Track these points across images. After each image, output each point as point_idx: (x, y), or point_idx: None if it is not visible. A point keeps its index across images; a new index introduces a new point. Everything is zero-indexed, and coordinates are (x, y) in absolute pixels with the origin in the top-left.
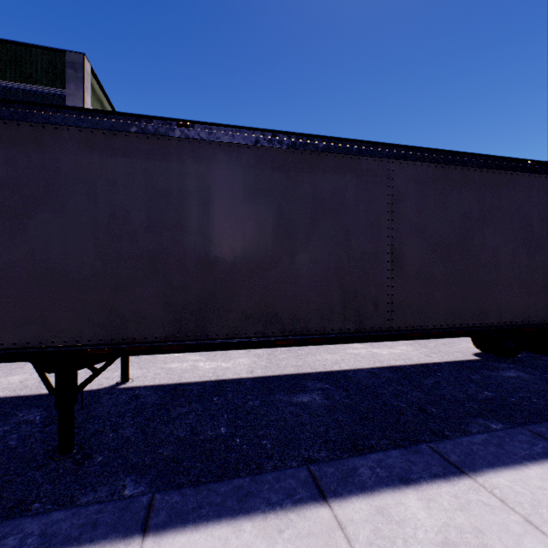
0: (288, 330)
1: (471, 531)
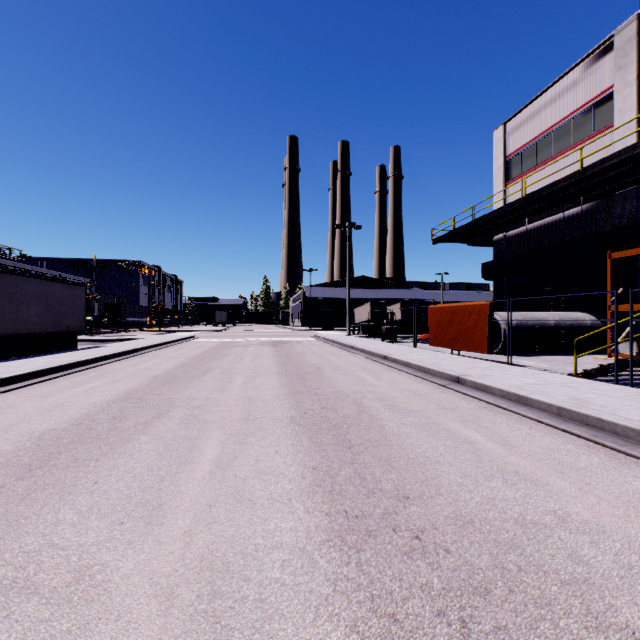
0: None
1: (4, 364)
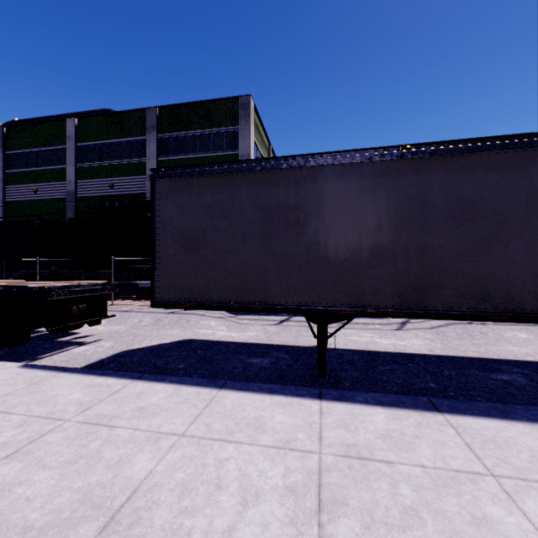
0: (500, 307)
1: None
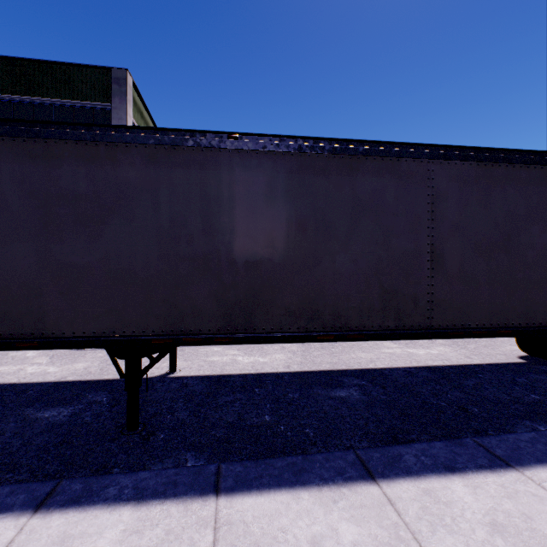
0: (329, 326)
1: (519, 516)
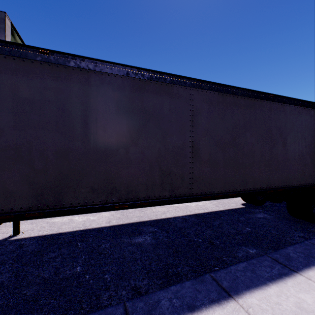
0: (124, 198)
1: None
